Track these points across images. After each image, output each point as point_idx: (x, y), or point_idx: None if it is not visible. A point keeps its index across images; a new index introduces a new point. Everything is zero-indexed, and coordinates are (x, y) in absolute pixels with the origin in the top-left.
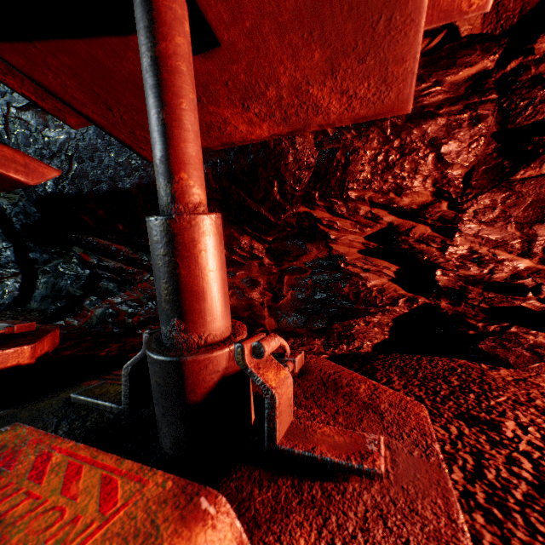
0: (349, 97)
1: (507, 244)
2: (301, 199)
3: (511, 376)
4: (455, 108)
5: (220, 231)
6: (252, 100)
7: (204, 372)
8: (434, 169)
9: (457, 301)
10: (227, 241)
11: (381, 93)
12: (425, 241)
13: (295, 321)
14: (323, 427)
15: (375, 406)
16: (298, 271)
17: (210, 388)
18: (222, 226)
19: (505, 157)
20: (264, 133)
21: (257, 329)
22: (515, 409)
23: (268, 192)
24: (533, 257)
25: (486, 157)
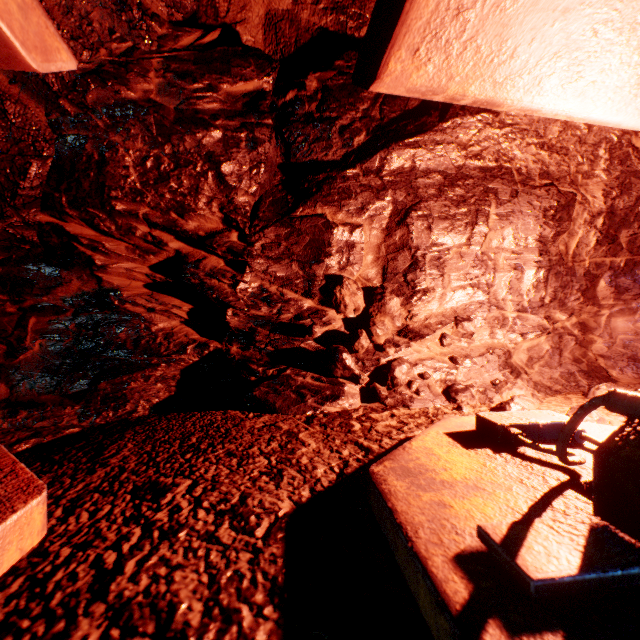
0: None
1: (292, 283)
2: (40, 203)
3: (264, 423)
4: (232, 123)
5: None
6: None
7: None
8: (219, 190)
9: (248, 345)
10: None
11: None
12: (216, 275)
13: (43, 384)
14: None
15: None
16: (53, 310)
17: None
18: None
19: (289, 192)
20: None
21: None
22: (217, 463)
23: None
24: (314, 297)
25: (274, 188)
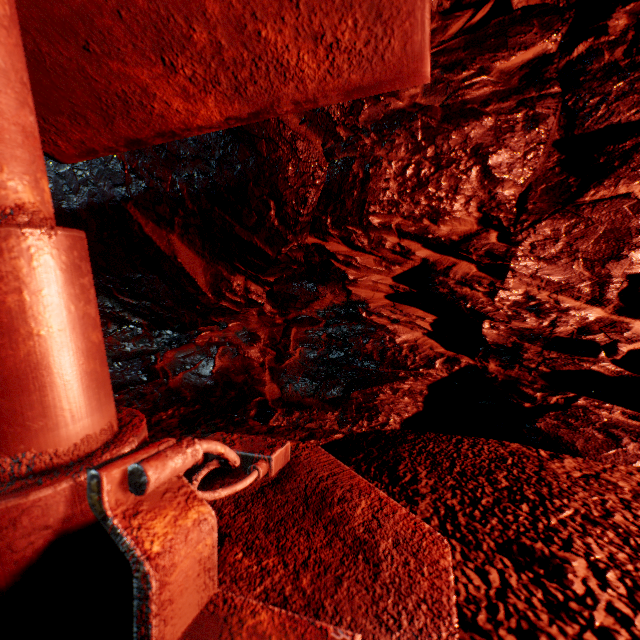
0: (328, 47)
1: (573, 288)
2: (309, 227)
3: (579, 470)
4: (506, 105)
5: (71, 260)
6: (174, 49)
7: (11, 533)
8: (480, 187)
9: (510, 363)
10: (214, 282)
11: (378, 40)
12: (469, 283)
13: (304, 388)
14: (260, 612)
15: (372, 547)
16: (309, 321)
17: (28, 561)
18: (207, 263)
19: (571, 173)
20: (214, 114)
21: (254, 398)
22: (586, 533)
23: (263, 215)
24: (606, 305)
25: (547, 172)
